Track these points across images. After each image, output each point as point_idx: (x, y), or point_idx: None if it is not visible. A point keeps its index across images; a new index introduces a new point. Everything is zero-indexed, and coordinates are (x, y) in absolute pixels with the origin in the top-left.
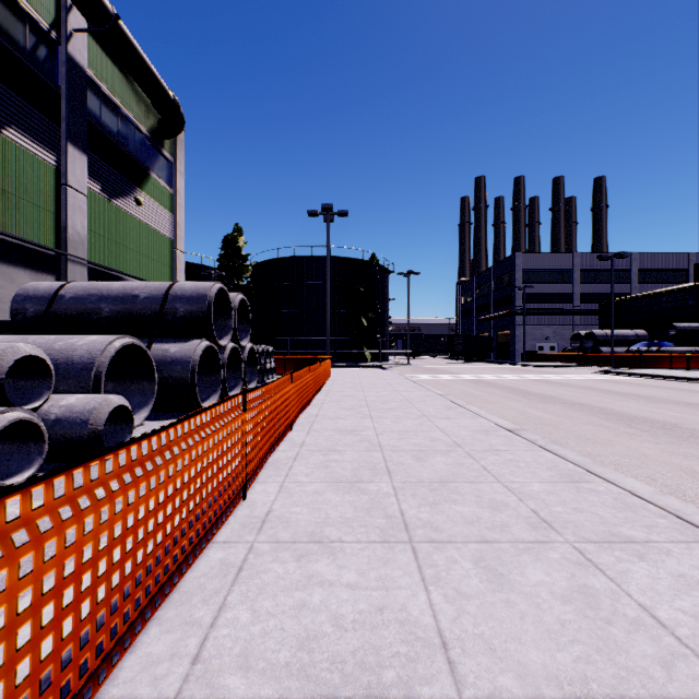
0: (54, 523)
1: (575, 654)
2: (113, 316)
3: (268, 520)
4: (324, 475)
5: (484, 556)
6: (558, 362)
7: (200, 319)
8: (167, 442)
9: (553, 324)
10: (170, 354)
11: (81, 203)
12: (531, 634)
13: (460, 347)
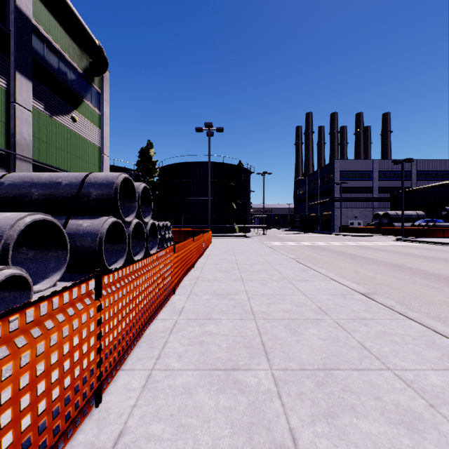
0: None
1: None
2: (41, 198)
3: None
4: (198, 357)
5: None
6: (364, 232)
7: (108, 201)
8: None
9: (359, 208)
10: (83, 228)
11: (27, 117)
12: None
13: (298, 223)
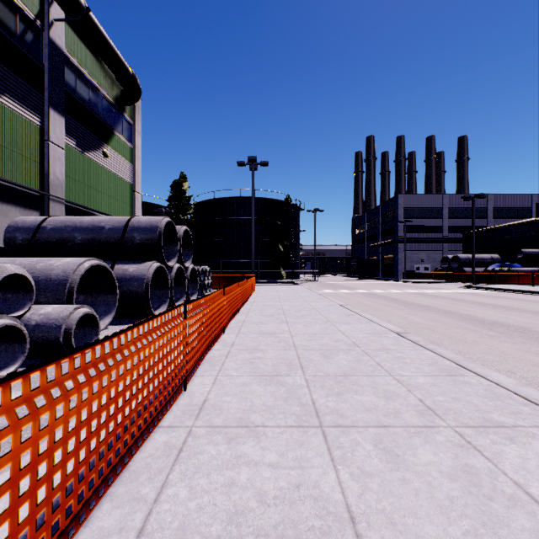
0: (10, 422)
1: (464, 528)
2: (84, 243)
3: (204, 408)
4: (250, 370)
5: (382, 439)
6: (431, 279)
7: (152, 245)
8: (118, 346)
9: (427, 250)
10: (129, 273)
11: (60, 155)
12: (425, 509)
13: (355, 268)
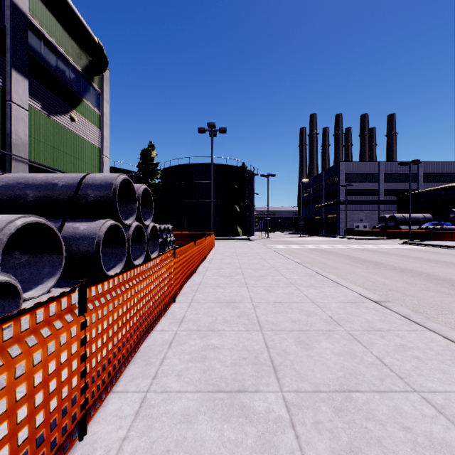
0: None
1: None
2: (36, 200)
3: None
4: (199, 376)
5: None
6: (370, 236)
7: (107, 203)
8: None
9: (365, 210)
10: (79, 231)
11: (23, 116)
12: None
13: (302, 226)
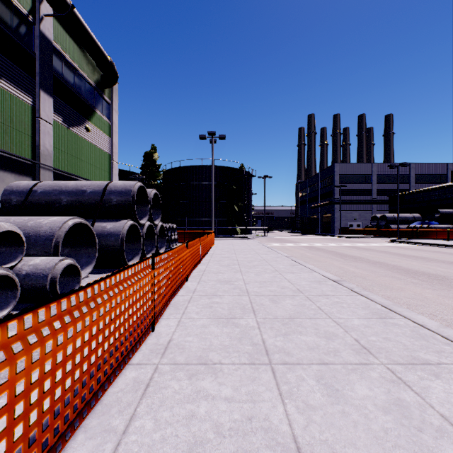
0: None
1: None
2: (69, 204)
3: (169, 347)
4: (209, 313)
5: (323, 375)
6: (362, 234)
7: (127, 206)
8: (92, 295)
9: (359, 210)
10: (107, 229)
11: (49, 130)
12: (363, 440)
13: (298, 225)
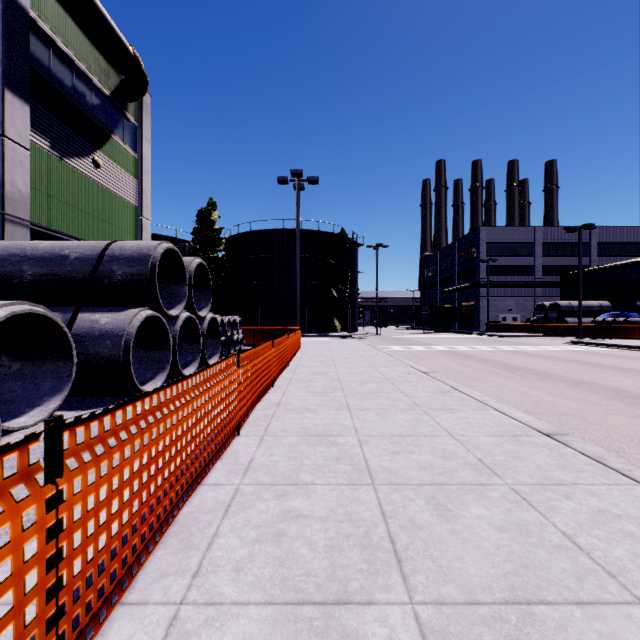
0: None
1: None
2: (36, 280)
3: None
4: (272, 571)
5: None
6: (523, 332)
7: (141, 284)
8: None
9: (515, 296)
10: (99, 326)
11: (22, 158)
12: None
13: (426, 318)
